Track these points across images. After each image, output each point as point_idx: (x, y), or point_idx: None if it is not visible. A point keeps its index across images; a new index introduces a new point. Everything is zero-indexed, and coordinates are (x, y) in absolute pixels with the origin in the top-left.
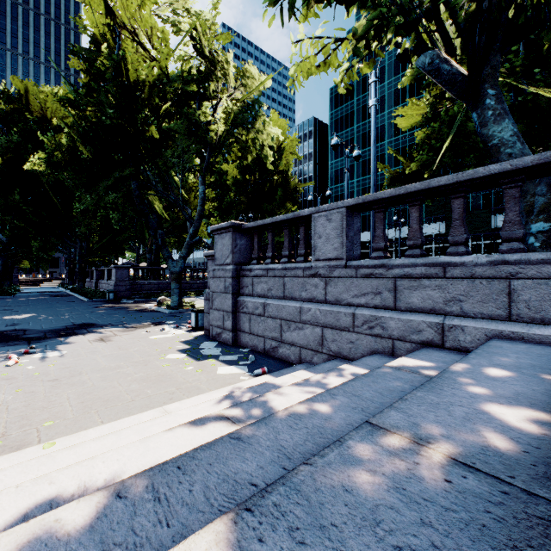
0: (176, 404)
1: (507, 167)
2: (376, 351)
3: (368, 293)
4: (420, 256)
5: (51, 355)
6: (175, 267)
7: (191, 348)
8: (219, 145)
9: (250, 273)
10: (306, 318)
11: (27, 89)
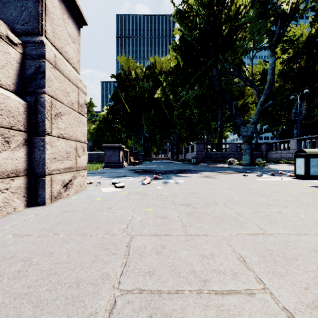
0: None
1: None
2: None
3: None
4: None
5: (172, 181)
6: (246, 131)
7: None
8: (290, 13)
9: None
10: None
11: (155, 61)
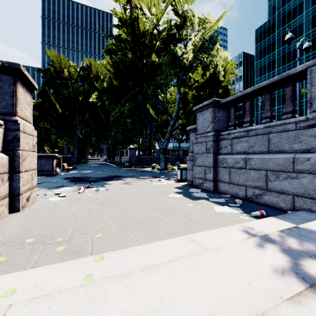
0: (199, 234)
1: None
2: None
3: None
4: None
5: (100, 189)
6: (162, 145)
7: (183, 191)
8: (188, 67)
9: (229, 136)
10: (303, 167)
11: (90, 63)
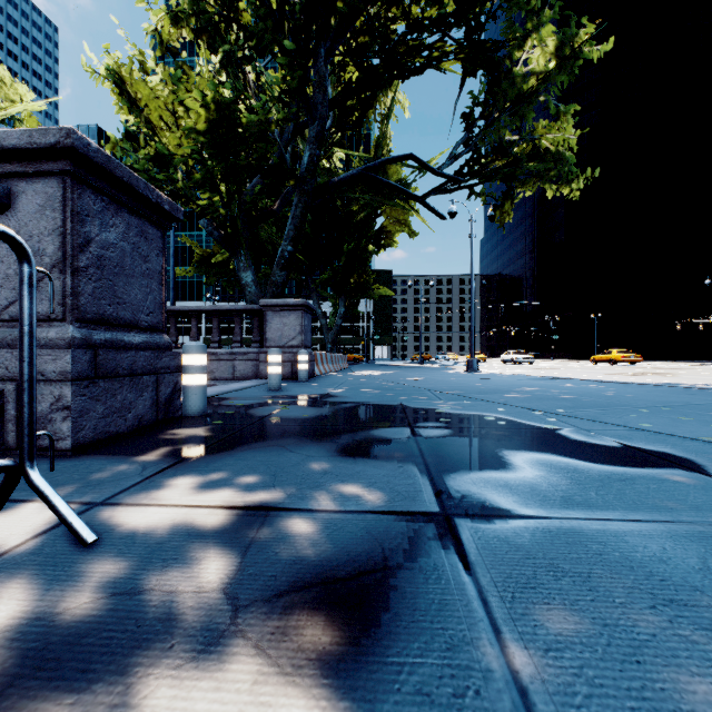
0: None
1: (233, 308)
2: None
3: None
4: None
5: None
6: None
7: None
8: None
9: None
10: None
11: None
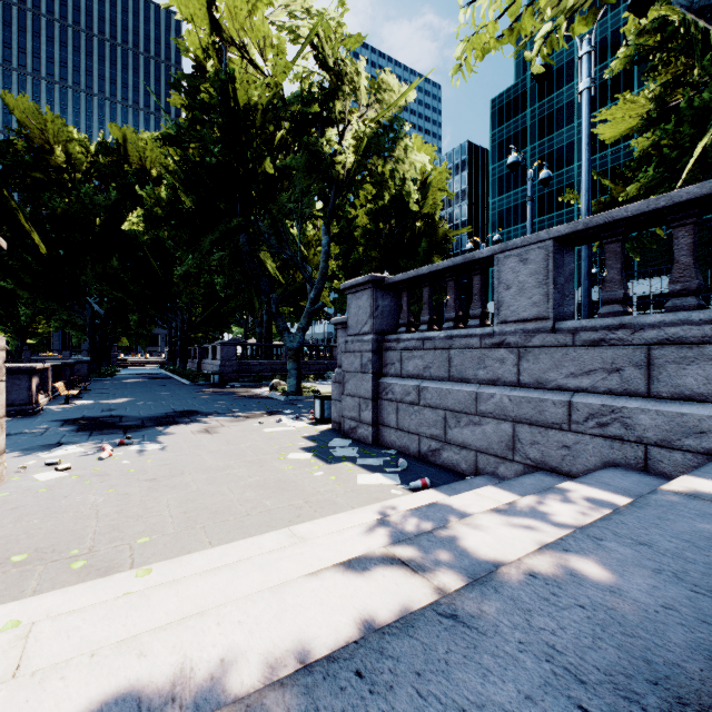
0: (307, 525)
1: None
2: (613, 463)
3: (596, 370)
4: (697, 309)
5: (149, 447)
6: (292, 341)
7: (318, 446)
8: (347, 182)
9: (398, 345)
10: (487, 408)
11: (125, 138)
